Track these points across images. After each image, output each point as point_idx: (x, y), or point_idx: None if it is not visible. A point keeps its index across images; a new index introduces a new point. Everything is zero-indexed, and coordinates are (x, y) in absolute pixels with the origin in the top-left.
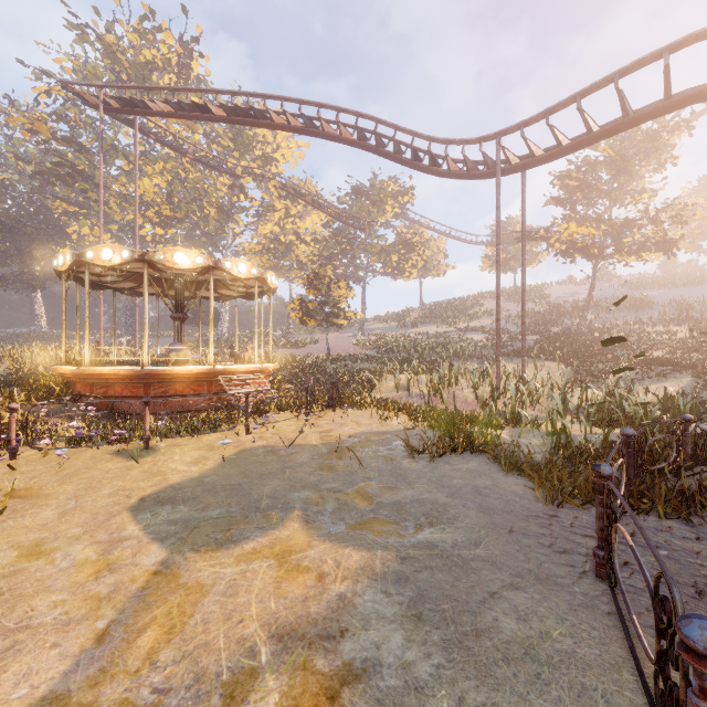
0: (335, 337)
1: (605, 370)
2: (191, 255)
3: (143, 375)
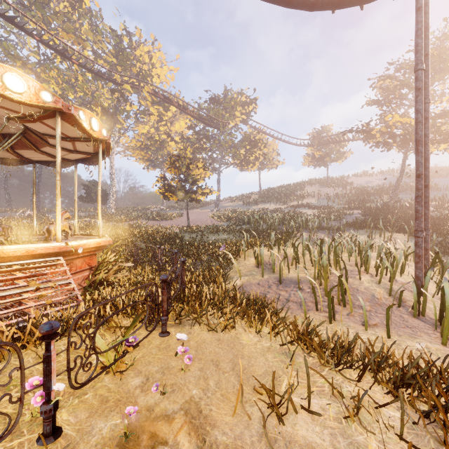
0: (197, 212)
1: None
2: None
3: None
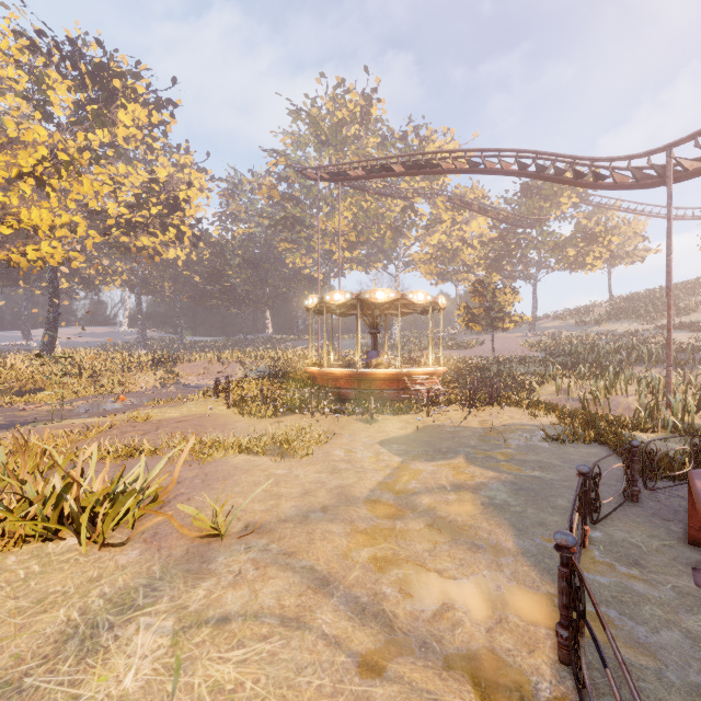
0: (502, 337)
1: None
2: (386, 292)
3: (357, 374)
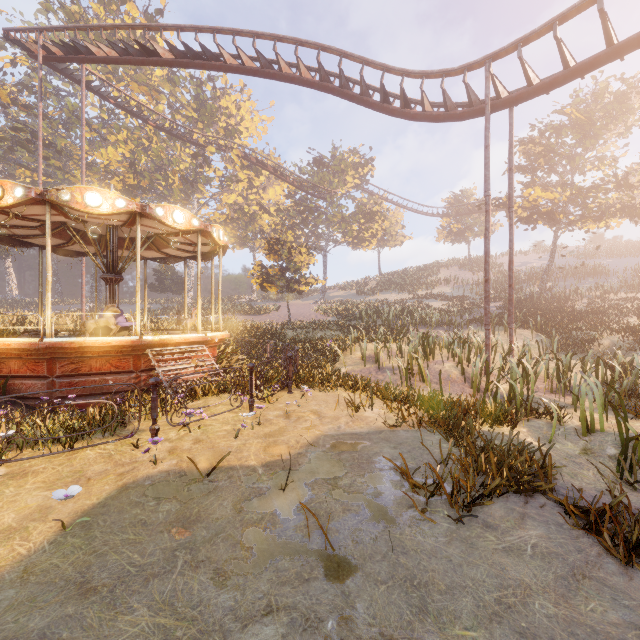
0: (297, 304)
1: (587, 338)
2: (109, 197)
3: (42, 348)
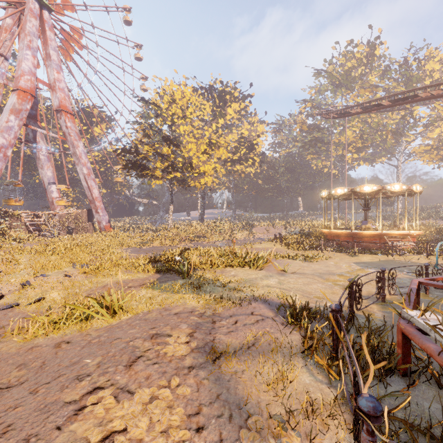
0: None
1: None
2: (371, 186)
3: (351, 233)
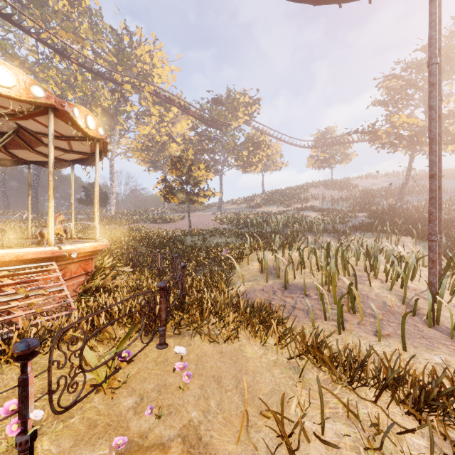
0: (199, 215)
1: None
2: None
3: None
